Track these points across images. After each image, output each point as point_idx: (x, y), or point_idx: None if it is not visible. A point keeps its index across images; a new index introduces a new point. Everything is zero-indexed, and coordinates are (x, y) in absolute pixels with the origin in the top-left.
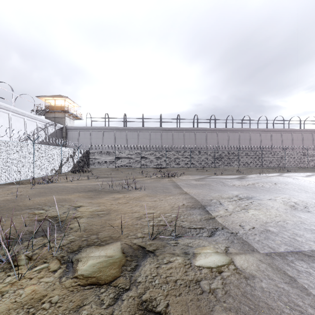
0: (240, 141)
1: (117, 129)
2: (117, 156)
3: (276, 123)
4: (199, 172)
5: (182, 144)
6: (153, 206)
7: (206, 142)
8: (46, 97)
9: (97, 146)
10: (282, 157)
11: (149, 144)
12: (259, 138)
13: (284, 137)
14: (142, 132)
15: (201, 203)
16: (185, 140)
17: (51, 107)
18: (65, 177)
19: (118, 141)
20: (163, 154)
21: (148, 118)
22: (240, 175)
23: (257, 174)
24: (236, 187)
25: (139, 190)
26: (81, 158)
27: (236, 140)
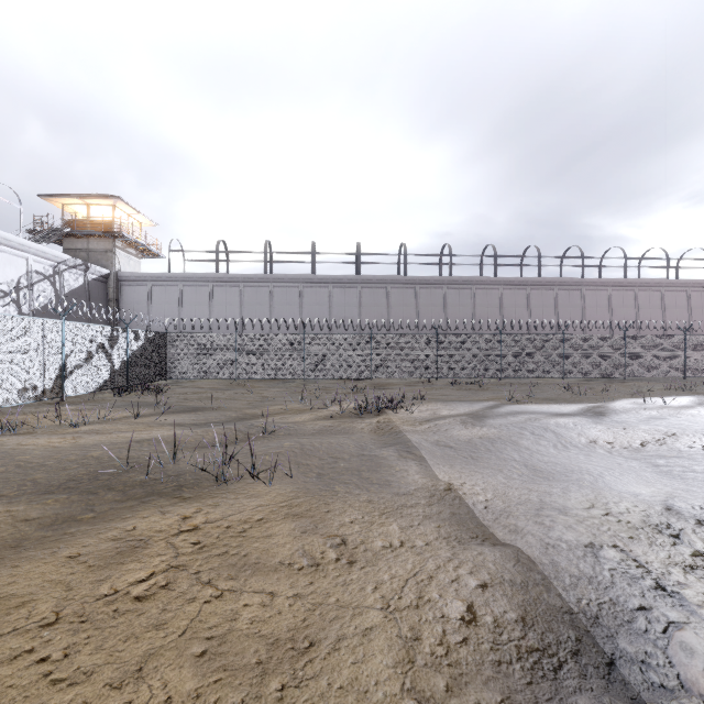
0: (559, 311)
1: (247, 281)
2: (242, 348)
3: (647, 266)
4: (462, 392)
5: (413, 319)
6: (292, 642)
7: (473, 314)
8: (63, 198)
9: (197, 324)
10: (678, 350)
11: (330, 319)
12: (605, 302)
13: (668, 301)
14: (312, 287)
15: (559, 595)
16: (419, 307)
17: (80, 223)
18: (75, 411)
19: (250, 309)
20: (364, 344)
21: (326, 253)
22: (587, 404)
23: (632, 399)
24: (607, 453)
25: (262, 480)
26: (140, 353)
27: (547, 307)
